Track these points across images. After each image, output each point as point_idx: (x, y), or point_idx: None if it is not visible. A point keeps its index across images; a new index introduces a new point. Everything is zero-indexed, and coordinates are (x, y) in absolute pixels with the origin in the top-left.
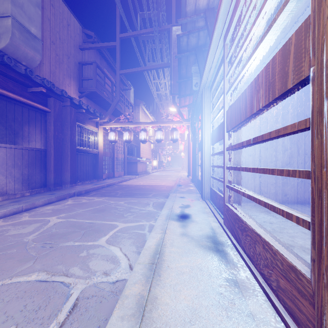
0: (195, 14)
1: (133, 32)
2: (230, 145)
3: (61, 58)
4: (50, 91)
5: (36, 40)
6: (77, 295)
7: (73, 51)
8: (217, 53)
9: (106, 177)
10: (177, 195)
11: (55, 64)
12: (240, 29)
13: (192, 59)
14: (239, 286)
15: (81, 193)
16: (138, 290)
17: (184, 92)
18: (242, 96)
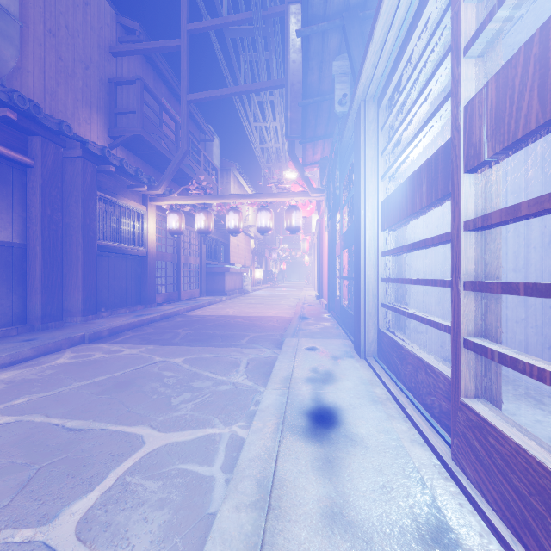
0: None
1: (213, 20)
2: (477, 213)
3: (71, 66)
4: (33, 122)
5: (4, 16)
6: None
7: (97, 56)
8: None
9: (164, 299)
10: (301, 341)
11: (56, 76)
12: None
13: (335, 45)
14: None
15: (99, 337)
16: None
17: (314, 131)
18: None
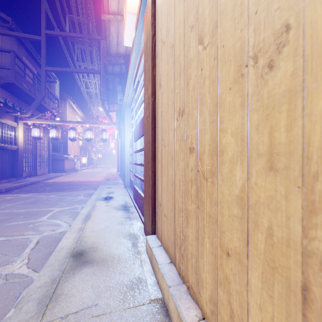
0: (117, 55)
1: (61, 32)
2: (136, 150)
3: None
4: None
5: None
6: (37, 240)
7: None
8: (131, 89)
9: (27, 175)
10: (105, 186)
11: None
12: (137, 89)
13: (118, 80)
14: (130, 218)
15: (1, 192)
16: (78, 226)
17: (112, 100)
18: (138, 125)
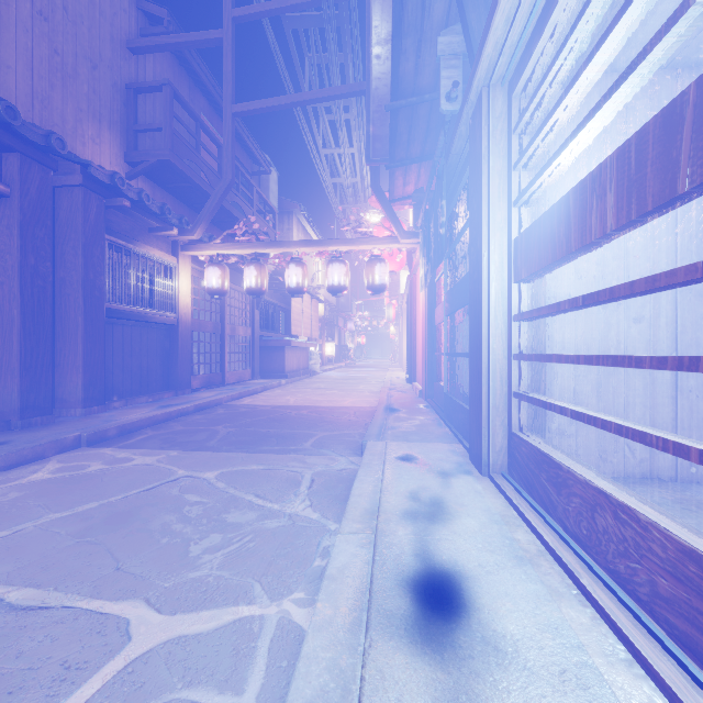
0: None
1: (268, 3)
2: None
3: (71, 63)
4: (7, 132)
5: None
6: None
7: (109, 53)
8: None
9: (202, 383)
10: (390, 447)
11: (50, 76)
12: None
13: (440, 13)
14: None
15: (103, 438)
16: None
17: (406, 150)
18: None
